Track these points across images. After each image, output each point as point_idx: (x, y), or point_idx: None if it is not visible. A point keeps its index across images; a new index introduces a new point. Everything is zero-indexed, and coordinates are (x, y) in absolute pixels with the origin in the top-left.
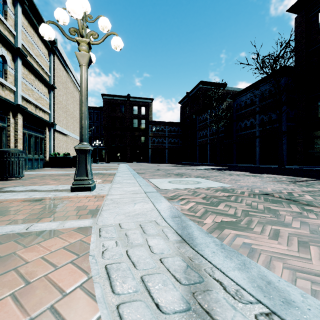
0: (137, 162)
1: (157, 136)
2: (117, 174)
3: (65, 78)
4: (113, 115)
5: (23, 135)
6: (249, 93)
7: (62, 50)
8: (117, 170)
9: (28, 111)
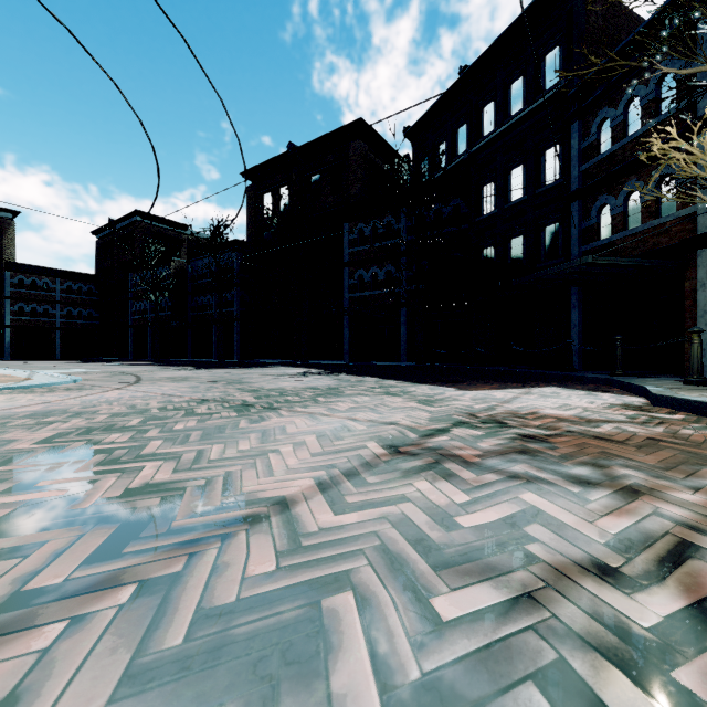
0: None
1: (32, 299)
2: None
3: None
4: None
5: None
6: (206, 259)
7: None
8: None
9: None
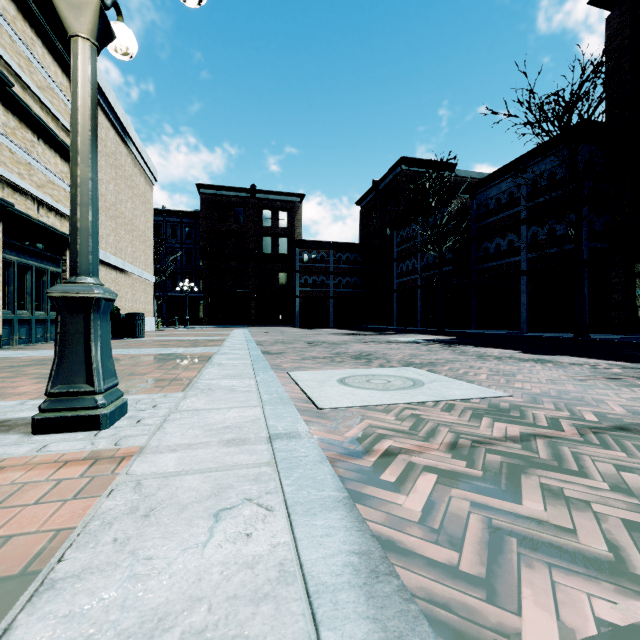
0: (270, 325)
1: (313, 271)
2: (215, 359)
3: (113, 144)
4: (221, 229)
5: (7, 267)
6: (505, 181)
7: (106, 84)
8: (219, 347)
9: (17, 212)
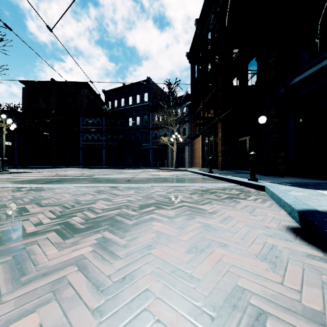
0: None
1: None
2: None
3: None
4: None
5: None
6: None
7: None
8: None
9: None
